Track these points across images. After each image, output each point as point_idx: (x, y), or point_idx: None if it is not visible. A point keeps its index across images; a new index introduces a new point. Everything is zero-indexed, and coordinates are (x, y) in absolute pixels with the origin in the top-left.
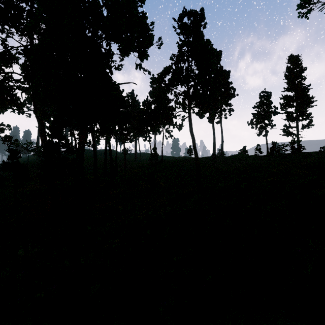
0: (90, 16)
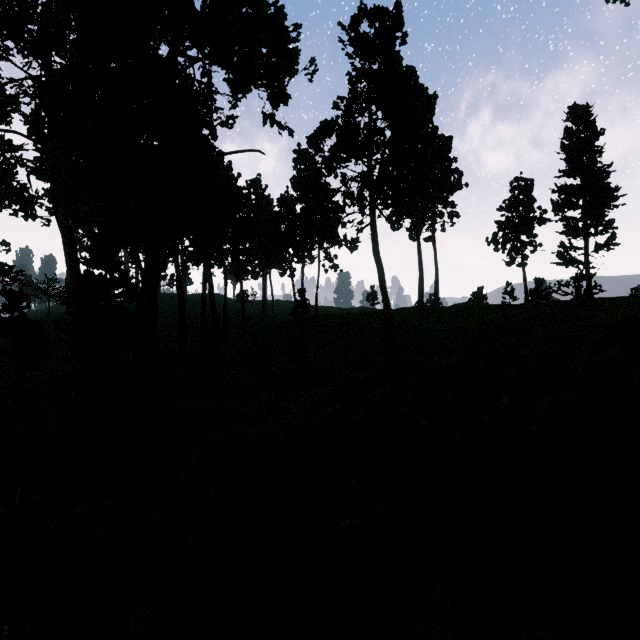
0: (165, 8)
